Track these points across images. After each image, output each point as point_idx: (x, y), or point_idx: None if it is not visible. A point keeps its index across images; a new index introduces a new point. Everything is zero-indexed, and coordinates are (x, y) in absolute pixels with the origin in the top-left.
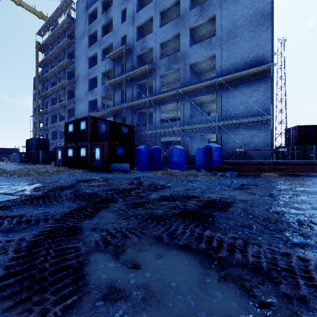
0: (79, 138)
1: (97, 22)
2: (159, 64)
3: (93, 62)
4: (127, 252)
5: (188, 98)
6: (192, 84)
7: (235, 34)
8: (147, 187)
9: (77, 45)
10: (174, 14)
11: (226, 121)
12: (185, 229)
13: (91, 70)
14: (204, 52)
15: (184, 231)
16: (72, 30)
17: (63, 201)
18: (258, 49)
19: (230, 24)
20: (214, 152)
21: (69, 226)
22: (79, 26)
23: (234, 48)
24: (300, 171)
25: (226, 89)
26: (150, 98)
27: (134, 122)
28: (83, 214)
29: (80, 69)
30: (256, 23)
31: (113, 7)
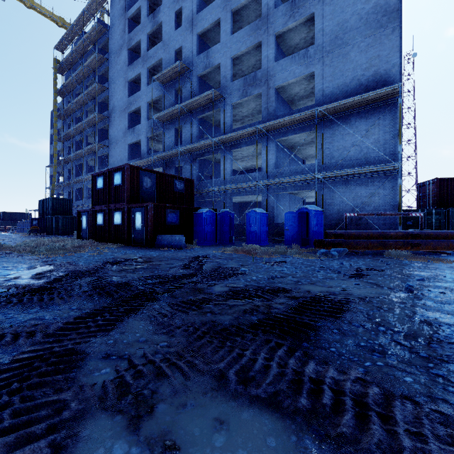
0: (111, 197)
1: (140, 29)
2: (230, 88)
3: (135, 87)
4: (156, 413)
5: (273, 138)
6: (279, 117)
7: (343, 42)
8: (210, 273)
9: (111, 63)
10: (252, 14)
11: (330, 171)
12: (270, 358)
13: (132, 99)
14: (297, 70)
15: (267, 363)
16: (105, 42)
17: (71, 298)
18: (379, 63)
19: (336, 27)
20: (313, 219)
21: (64, 350)
22: (115, 36)
23: (342, 62)
24: (446, 247)
25: (329, 124)
26: (217, 138)
27: (194, 173)
28: (95, 325)
29: (116, 97)
30: (375, 24)
31: (163, 6)
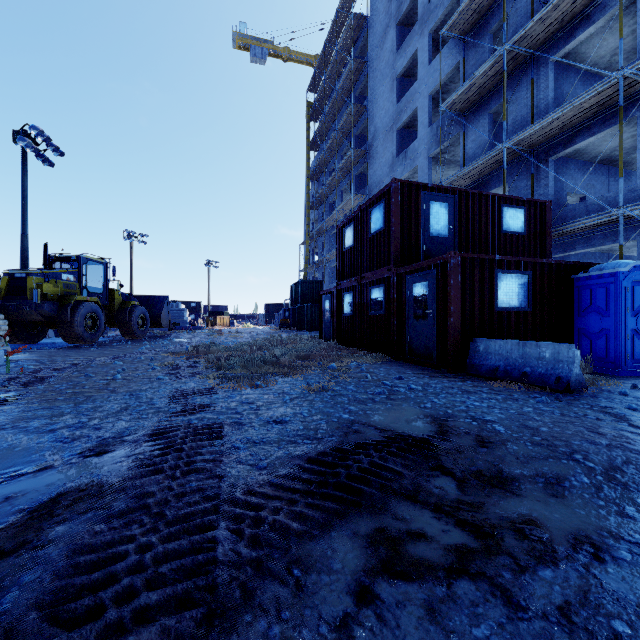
0: (365, 260)
1: None
2: None
3: (407, 85)
4: None
5: None
6: None
7: None
8: None
9: (372, 66)
10: None
11: None
12: None
13: (403, 103)
14: None
15: None
16: (363, 42)
17: None
18: None
19: None
20: None
21: None
22: (376, 20)
23: None
24: None
25: None
26: (634, 66)
27: (539, 196)
28: None
29: (378, 115)
30: None
31: None
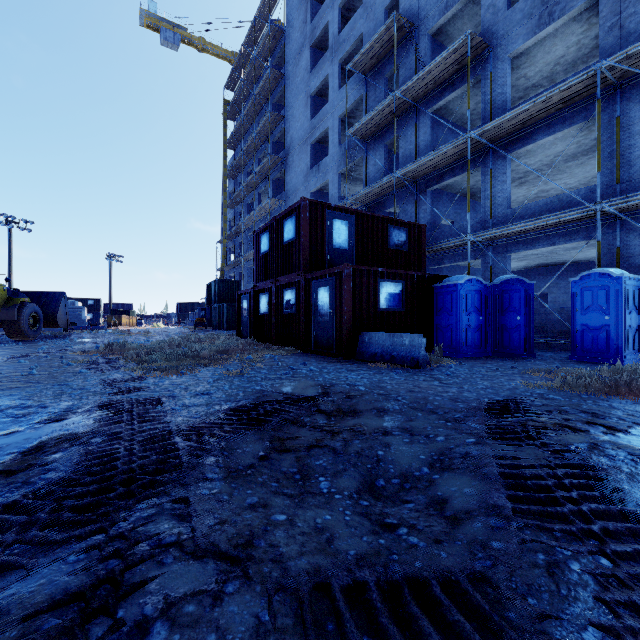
0: (280, 265)
1: (328, 5)
2: (504, 23)
3: (320, 103)
4: None
5: (639, 91)
6: None
7: None
8: None
9: (288, 78)
10: None
11: None
12: None
13: (316, 120)
14: None
15: None
16: (281, 53)
17: None
18: None
19: None
20: None
21: None
22: (293, 37)
23: None
24: None
25: None
26: (477, 131)
27: (421, 218)
28: None
29: (294, 126)
30: None
31: None
